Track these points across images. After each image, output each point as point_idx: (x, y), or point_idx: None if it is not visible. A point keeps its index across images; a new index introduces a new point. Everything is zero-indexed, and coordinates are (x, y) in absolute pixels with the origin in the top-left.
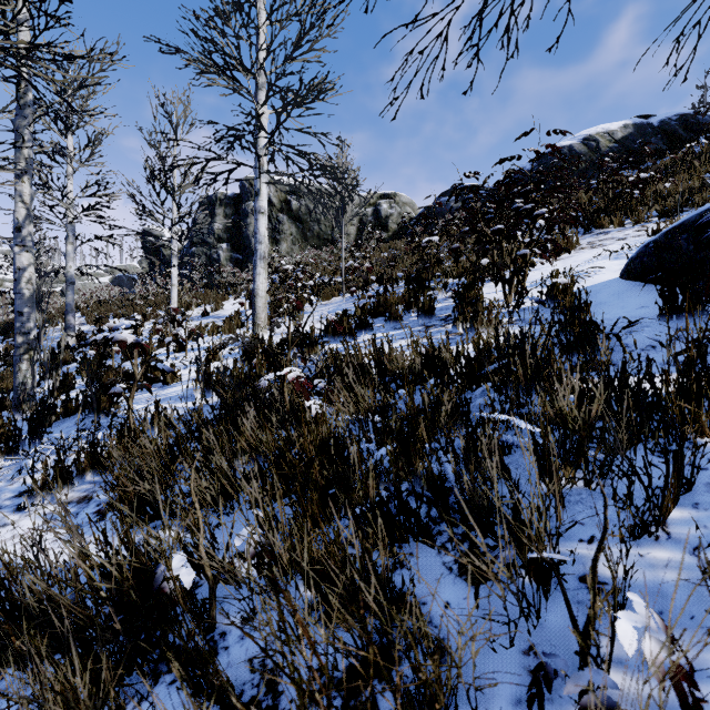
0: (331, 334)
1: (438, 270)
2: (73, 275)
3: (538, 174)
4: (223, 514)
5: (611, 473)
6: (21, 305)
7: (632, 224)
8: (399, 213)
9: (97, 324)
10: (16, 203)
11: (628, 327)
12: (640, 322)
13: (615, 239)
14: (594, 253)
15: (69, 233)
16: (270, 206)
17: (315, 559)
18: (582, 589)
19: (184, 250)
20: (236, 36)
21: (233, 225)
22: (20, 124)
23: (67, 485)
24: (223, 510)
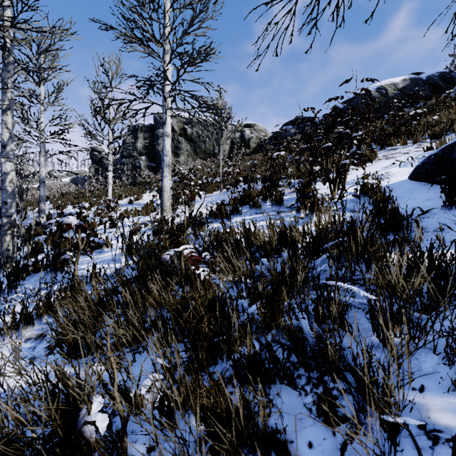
0: (213, 217)
1: (284, 173)
2: (44, 177)
3: (348, 111)
4: (136, 352)
5: (433, 332)
6: (6, 197)
7: (412, 143)
8: (257, 136)
9: (60, 209)
10: (2, 129)
11: (422, 214)
12: (430, 211)
13: (401, 153)
14: (388, 162)
15: (41, 149)
16: (173, 132)
17: (204, 405)
18: (422, 436)
19: (118, 160)
20: (150, 17)
21: (149, 144)
22: (5, 76)
23: (29, 325)
24: (137, 349)
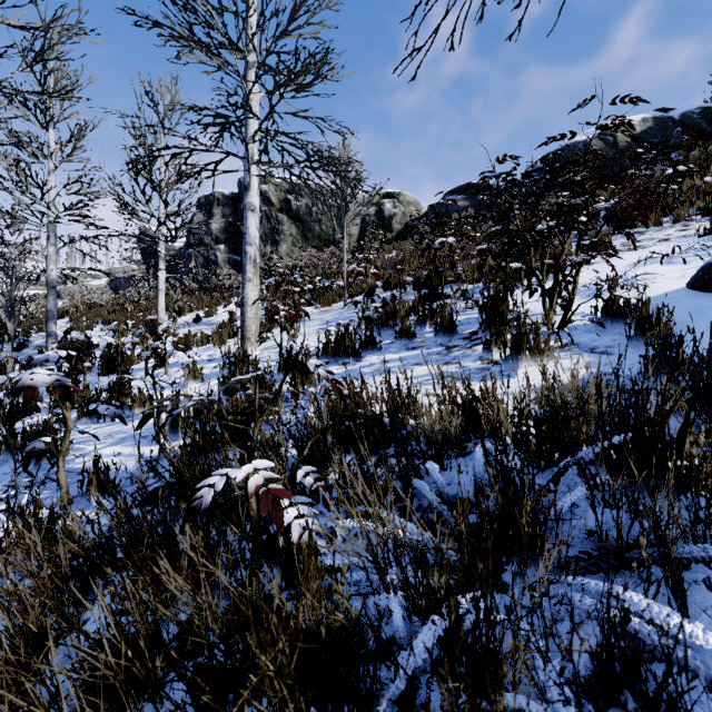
0: (330, 354)
1: (451, 274)
2: (55, 279)
3: None
4: None
5: None
6: None
7: (672, 223)
8: (404, 213)
9: (83, 330)
10: None
11: None
12: None
13: (655, 239)
14: (635, 256)
15: (50, 234)
16: (269, 206)
17: None
18: None
19: (181, 251)
20: None
21: (231, 226)
22: None
23: None
24: None
